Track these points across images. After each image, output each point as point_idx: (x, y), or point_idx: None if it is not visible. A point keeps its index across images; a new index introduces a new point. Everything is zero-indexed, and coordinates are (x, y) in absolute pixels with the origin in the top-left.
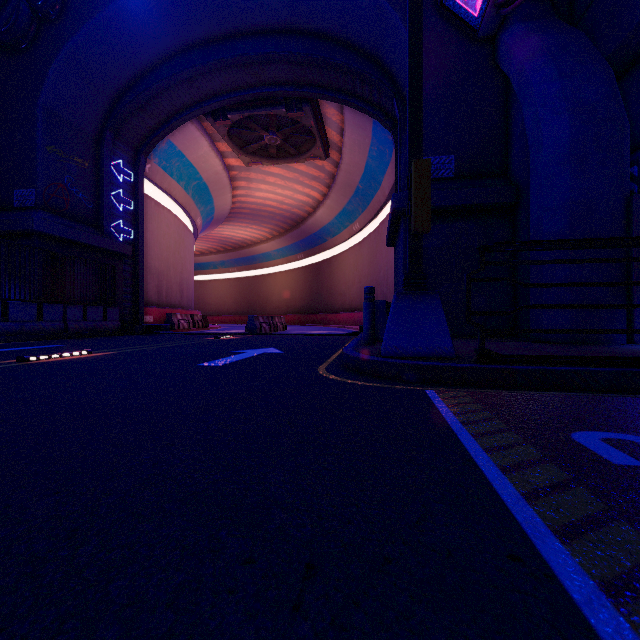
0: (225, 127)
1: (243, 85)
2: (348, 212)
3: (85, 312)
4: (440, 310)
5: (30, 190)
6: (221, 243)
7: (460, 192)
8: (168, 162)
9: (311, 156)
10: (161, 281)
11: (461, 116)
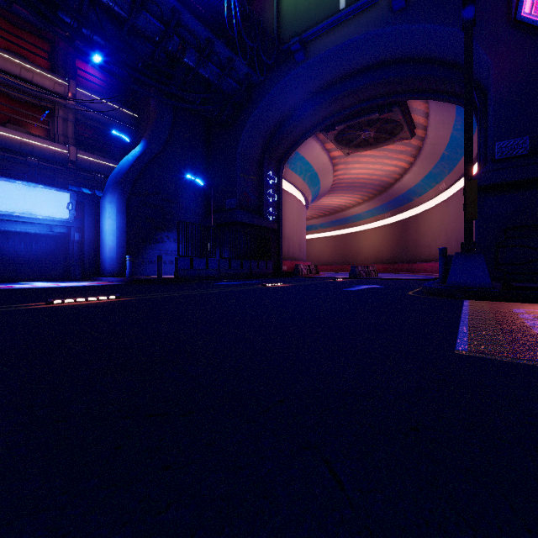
0: (333, 135)
1: (347, 106)
2: (434, 175)
3: (258, 264)
4: (483, 262)
5: (233, 199)
6: (321, 210)
7: (531, 167)
8: (294, 165)
9: (399, 139)
10: (289, 243)
11: (536, 103)
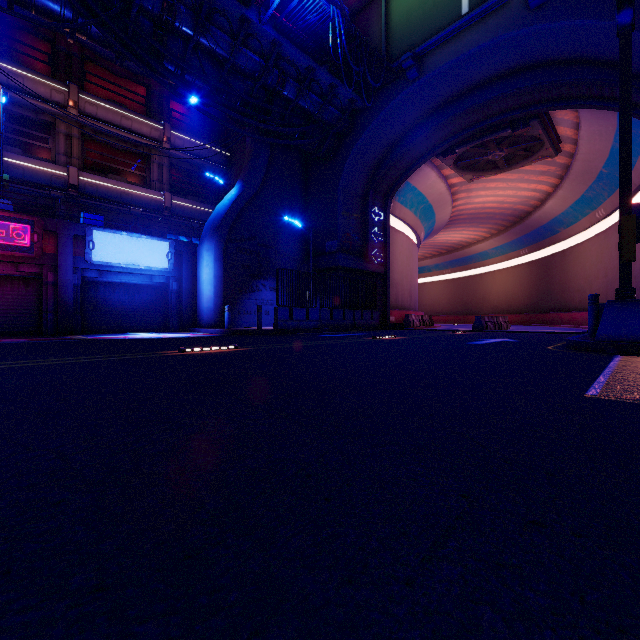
0: (452, 159)
1: (470, 124)
2: (588, 199)
3: (362, 314)
4: None
5: (334, 241)
6: (436, 248)
7: None
8: (404, 197)
9: (538, 158)
10: (398, 289)
11: None
